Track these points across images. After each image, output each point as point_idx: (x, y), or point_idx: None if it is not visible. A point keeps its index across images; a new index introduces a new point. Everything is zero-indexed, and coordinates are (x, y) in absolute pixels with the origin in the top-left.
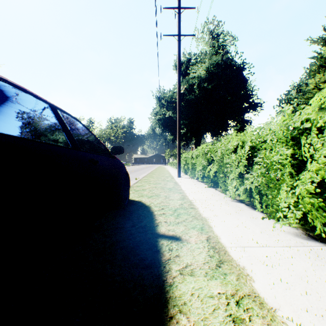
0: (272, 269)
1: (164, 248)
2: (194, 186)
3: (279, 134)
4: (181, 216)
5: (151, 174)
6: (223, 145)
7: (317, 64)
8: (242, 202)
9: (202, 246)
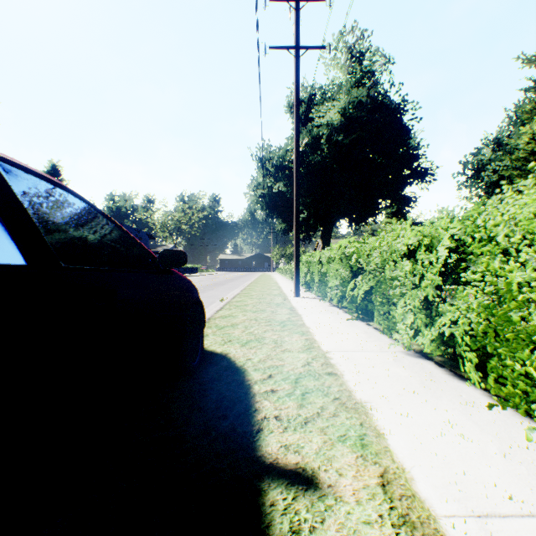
0: None
1: (279, 523)
2: (326, 316)
3: (531, 224)
4: (310, 400)
5: (247, 291)
6: (385, 243)
7: (535, 100)
8: (427, 357)
9: (375, 514)
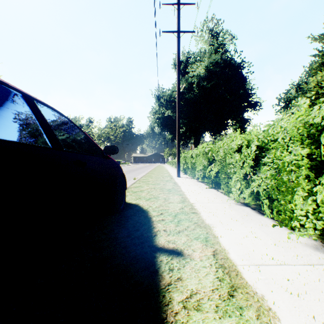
0: (299, 299)
1: (164, 267)
2: (194, 186)
3: (293, 132)
4: (182, 223)
5: (149, 174)
6: (226, 144)
7: (319, 62)
8: (247, 205)
9: (208, 264)
